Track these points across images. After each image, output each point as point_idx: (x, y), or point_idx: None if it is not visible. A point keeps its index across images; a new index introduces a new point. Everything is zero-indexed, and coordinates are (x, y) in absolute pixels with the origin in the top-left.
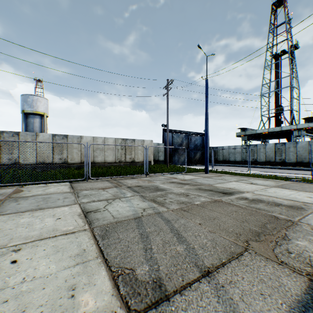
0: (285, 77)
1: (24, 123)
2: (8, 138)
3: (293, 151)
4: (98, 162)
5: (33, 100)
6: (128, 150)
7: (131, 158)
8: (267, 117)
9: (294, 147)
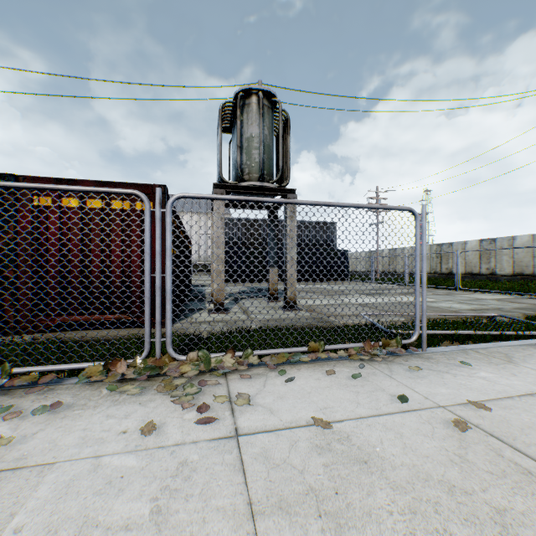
0: None
1: None
2: (445, 249)
3: None
4: None
5: None
6: None
7: None
8: None
9: None
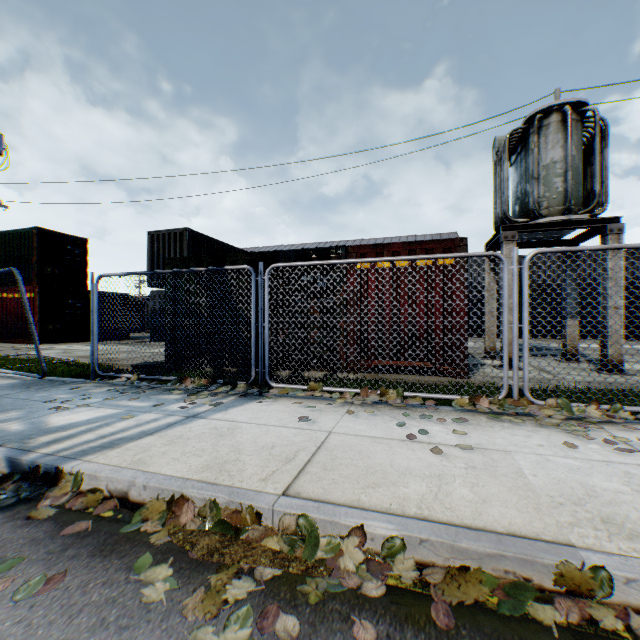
0: None
1: None
2: None
3: None
4: None
5: None
6: None
7: None
8: None
9: None
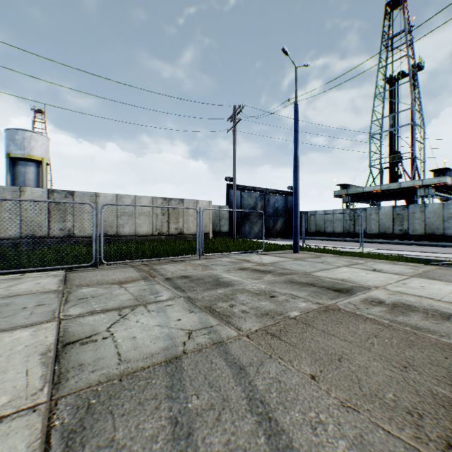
0: (405, 110)
1: (9, 174)
2: None
3: (419, 218)
4: (125, 235)
5: (24, 138)
6: (173, 216)
7: (177, 228)
8: (379, 169)
9: (422, 213)
